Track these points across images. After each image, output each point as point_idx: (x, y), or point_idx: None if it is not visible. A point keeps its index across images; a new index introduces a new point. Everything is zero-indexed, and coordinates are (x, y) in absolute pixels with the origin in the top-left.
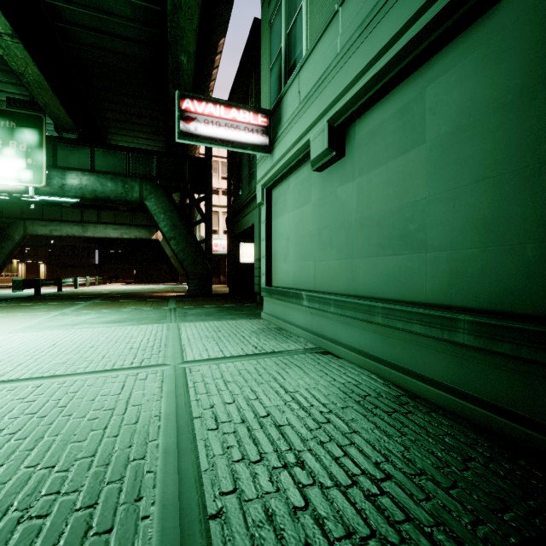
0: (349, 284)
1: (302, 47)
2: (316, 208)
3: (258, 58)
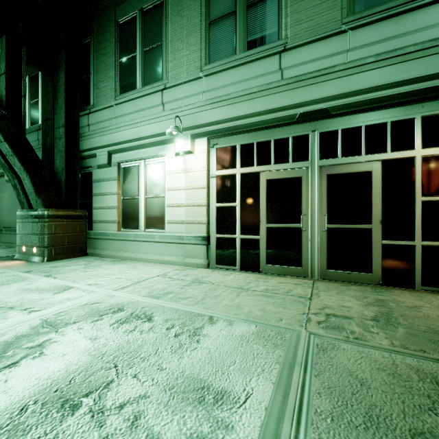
0: None
1: None
2: (10, 196)
3: None
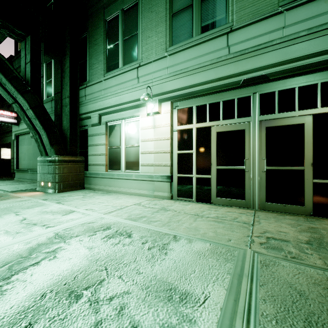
0: None
1: None
2: (33, 147)
3: None
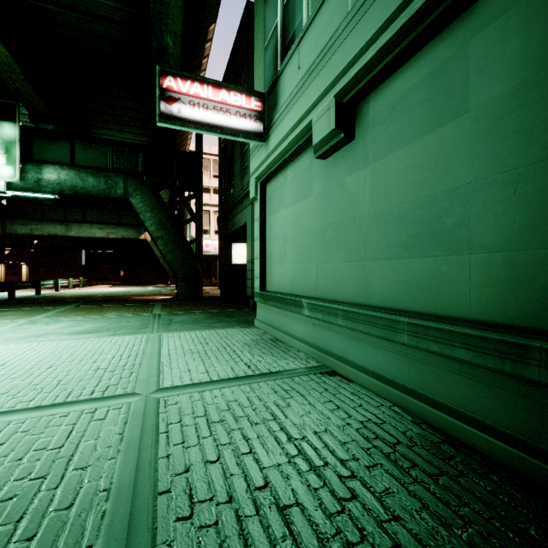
0: (360, 291)
1: (302, 16)
2: (319, 202)
3: (250, 44)
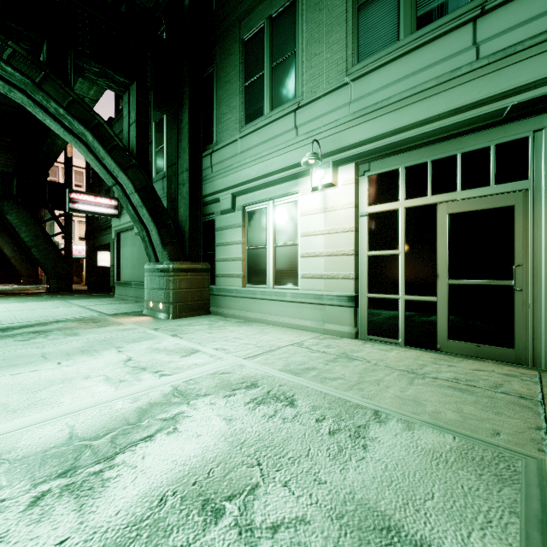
0: None
1: None
2: (138, 249)
3: None
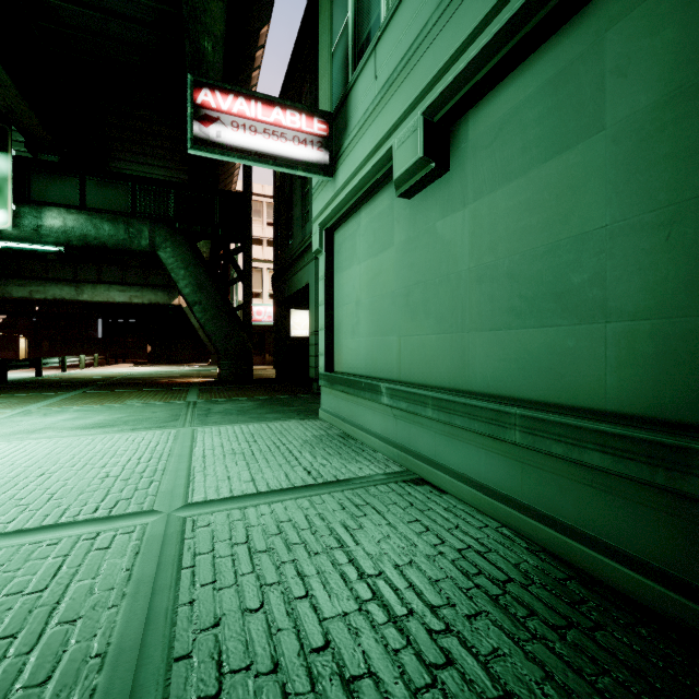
0: (457, 373)
1: (380, 9)
2: (402, 255)
3: (314, 52)
